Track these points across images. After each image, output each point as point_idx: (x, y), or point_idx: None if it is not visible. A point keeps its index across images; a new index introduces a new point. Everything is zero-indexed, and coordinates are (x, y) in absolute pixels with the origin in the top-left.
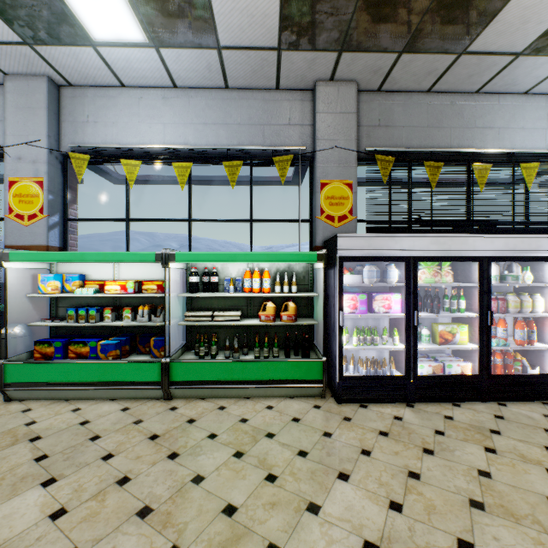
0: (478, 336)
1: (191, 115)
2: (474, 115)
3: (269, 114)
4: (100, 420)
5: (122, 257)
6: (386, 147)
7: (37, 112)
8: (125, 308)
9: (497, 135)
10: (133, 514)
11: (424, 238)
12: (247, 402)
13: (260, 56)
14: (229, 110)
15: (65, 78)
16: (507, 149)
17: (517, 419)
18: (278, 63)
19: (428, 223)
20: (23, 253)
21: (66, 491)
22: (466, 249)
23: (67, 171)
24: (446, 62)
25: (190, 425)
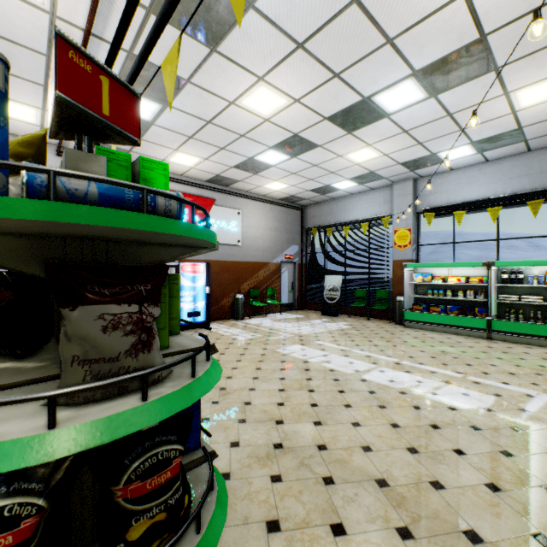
0: None
1: (499, 175)
2: None
3: None
4: (456, 339)
5: (462, 264)
6: None
7: (407, 196)
8: (458, 291)
9: None
10: (494, 358)
11: None
12: None
13: None
14: (531, 165)
15: (420, 176)
16: None
17: None
18: None
19: None
20: (412, 264)
21: (460, 349)
22: None
23: (418, 221)
24: None
25: (509, 348)
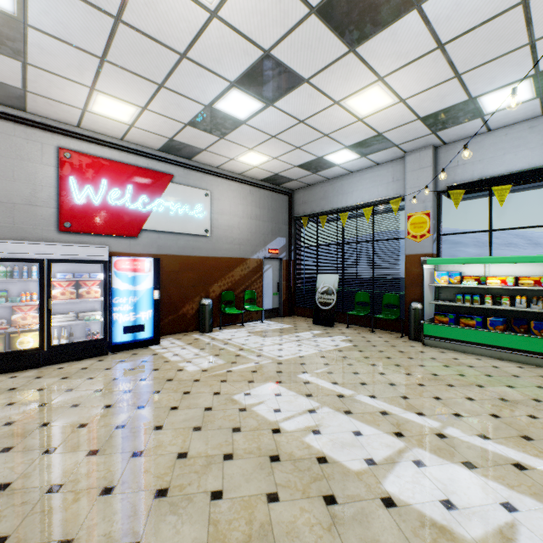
0: None
1: None
2: None
3: None
4: (506, 368)
5: (512, 259)
6: None
7: (425, 170)
8: (502, 297)
9: None
10: None
11: None
12: None
13: None
14: None
15: (444, 142)
16: None
17: None
18: None
19: None
20: (435, 259)
21: (528, 393)
22: None
23: (439, 203)
24: None
25: None
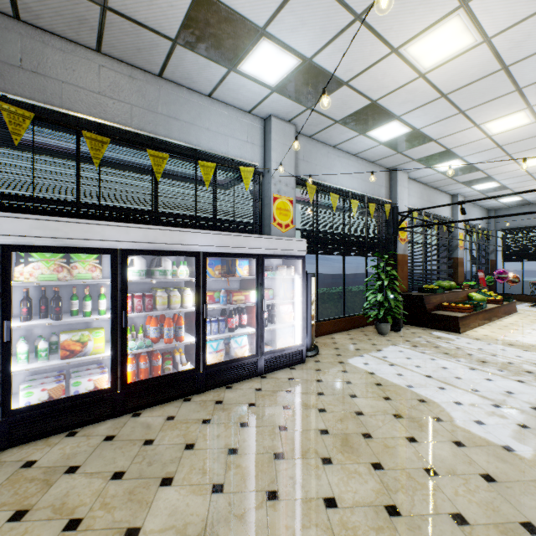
0: (111, 341)
1: None
2: (159, 100)
3: None
4: None
5: None
6: (34, 100)
7: None
8: None
9: (184, 129)
10: None
11: (22, 220)
12: None
13: None
14: None
15: None
16: (193, 145)
17: (129, 435)
18: None
19: (95, 208)
20: None
21: None
22: (92, 238)
23: None
24: (93, 13)
25: None
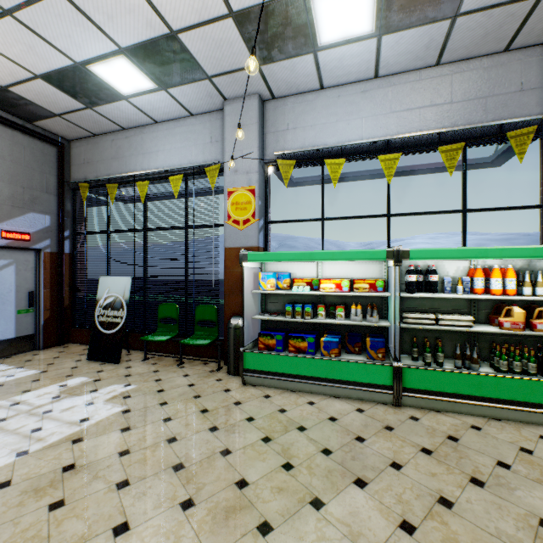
0: None
1: (392, 103)
2: None
3: (492, 83)
4: (346, 419)
5: (350, 255)
6: None
7: (249, 128)
8: (337, 306)
9: None
10: None
11: None
12: (503, 426)
13: (507, 11)
14: (439, 89)
15: (272, 92)
16: None
17: None
18: (527, 15)
19: None
20: (259, 253)
21: (388, 498)
22: None
23: (267, 178)
24: None
25: (457, 444)
